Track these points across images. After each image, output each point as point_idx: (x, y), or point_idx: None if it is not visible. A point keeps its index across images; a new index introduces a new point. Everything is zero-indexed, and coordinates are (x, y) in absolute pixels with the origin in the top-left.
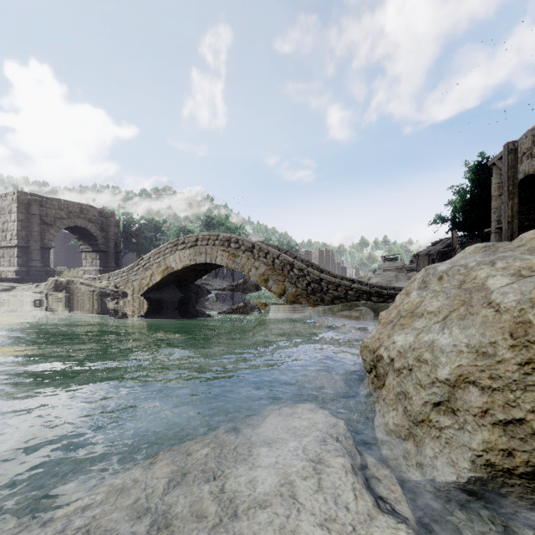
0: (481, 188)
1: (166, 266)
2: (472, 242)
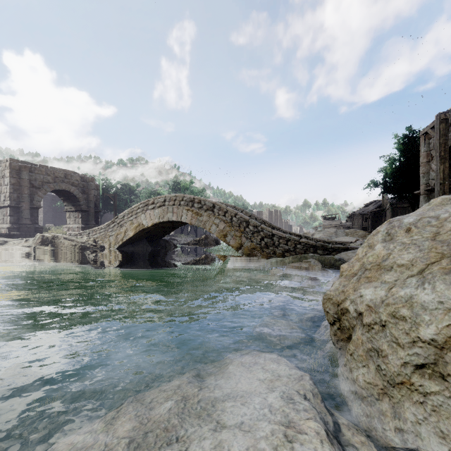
0: (409, 157)
1: (138, 223)
2: (400, 204)
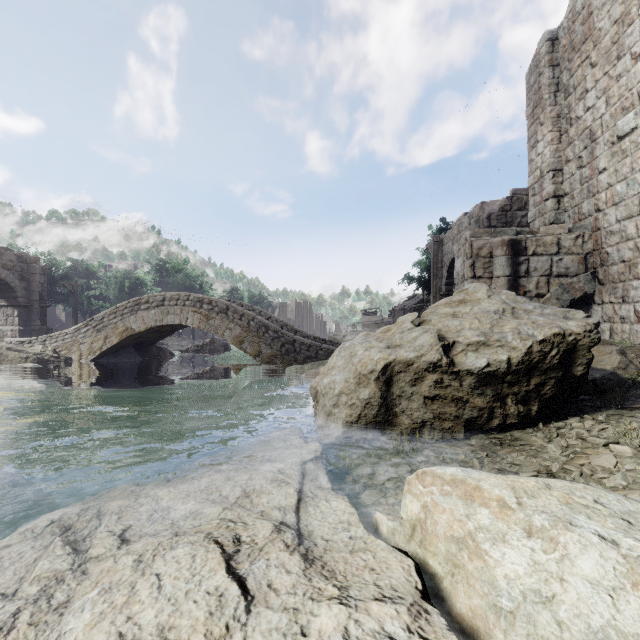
0: None
1: (126, 327)
2: None
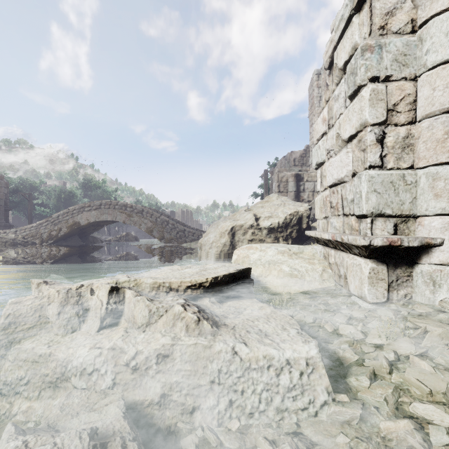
0: None
1: (74, 222)
2: None
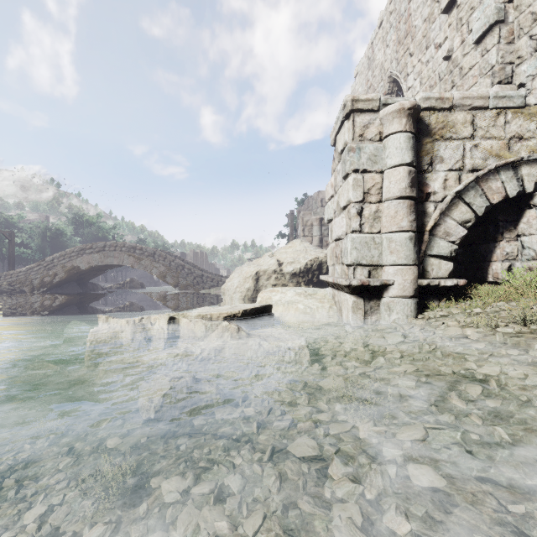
0: None
1: (73, 266)
2: None
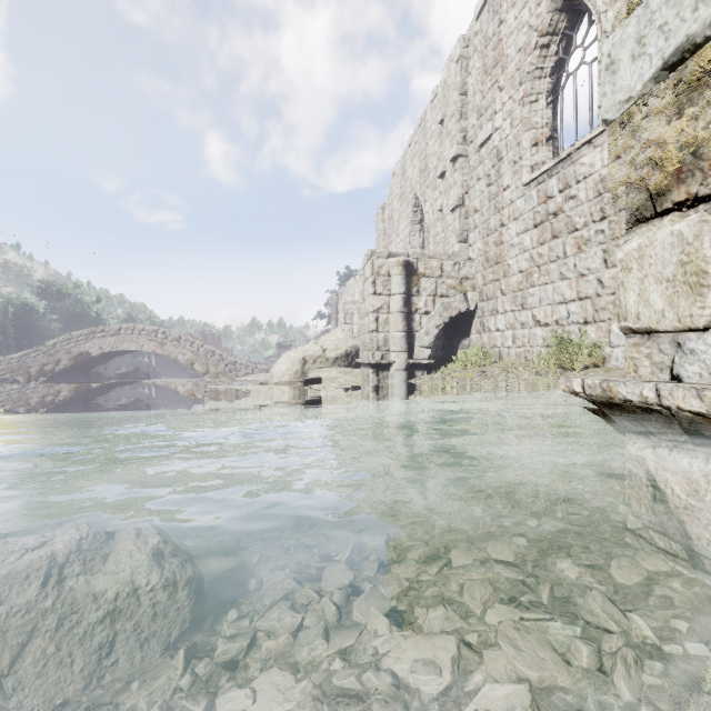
0: None
1: (81, 352)
2: None
